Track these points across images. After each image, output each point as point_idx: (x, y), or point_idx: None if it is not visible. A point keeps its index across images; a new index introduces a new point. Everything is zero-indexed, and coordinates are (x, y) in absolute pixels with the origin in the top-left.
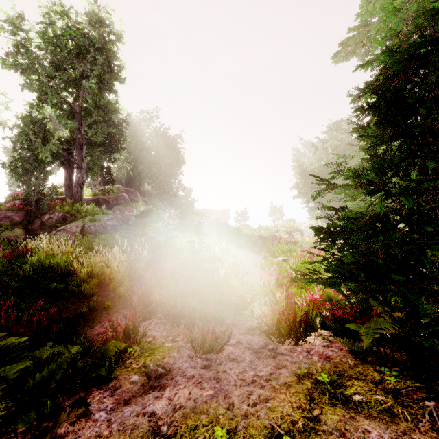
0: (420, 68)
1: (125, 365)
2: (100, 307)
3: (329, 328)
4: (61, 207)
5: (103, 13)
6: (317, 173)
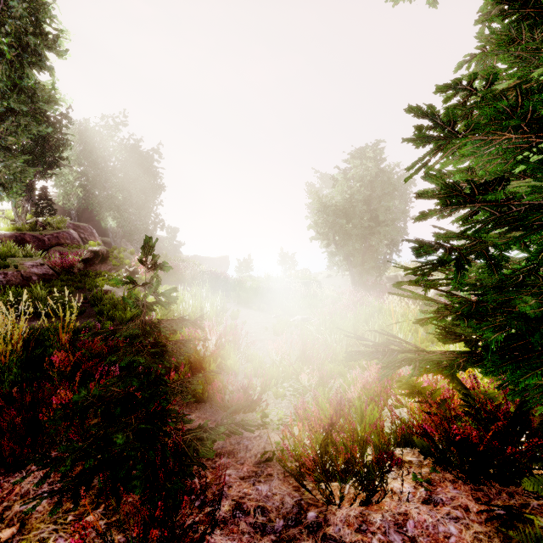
0: None
1: None
2: None
3: (412, 445)
4: None
5: None
6: (340, 209)
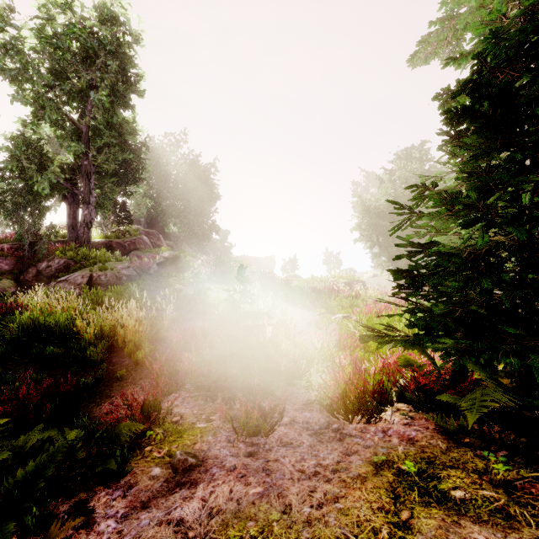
0: (532, 59)
1: (143, 453)
2: (111, 378)
3: (408, 401)
4: (62, 252)
5: (116, 7)
6: (384, 212)
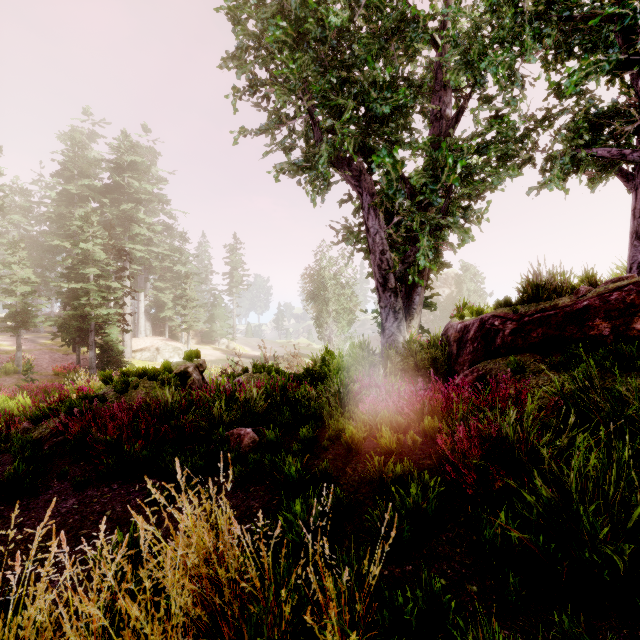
0: None
1: None
2: None
3: None
4: None
5: None
6: None
